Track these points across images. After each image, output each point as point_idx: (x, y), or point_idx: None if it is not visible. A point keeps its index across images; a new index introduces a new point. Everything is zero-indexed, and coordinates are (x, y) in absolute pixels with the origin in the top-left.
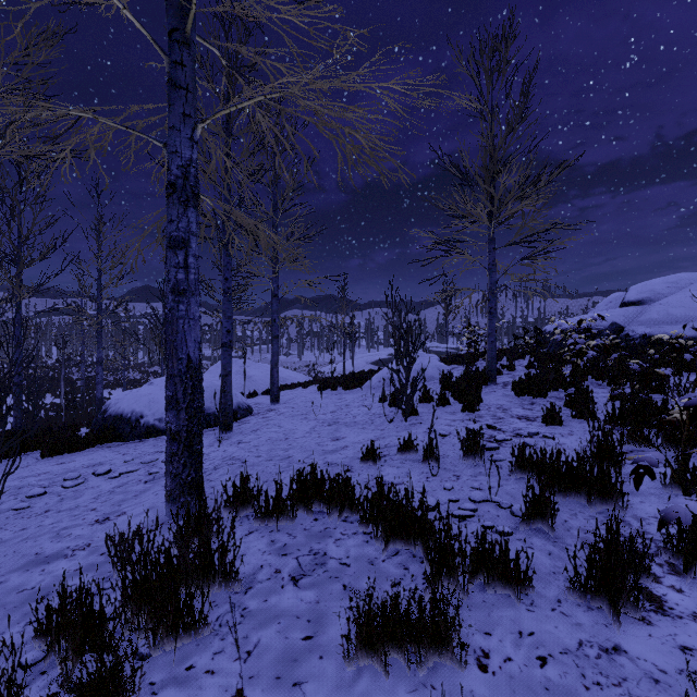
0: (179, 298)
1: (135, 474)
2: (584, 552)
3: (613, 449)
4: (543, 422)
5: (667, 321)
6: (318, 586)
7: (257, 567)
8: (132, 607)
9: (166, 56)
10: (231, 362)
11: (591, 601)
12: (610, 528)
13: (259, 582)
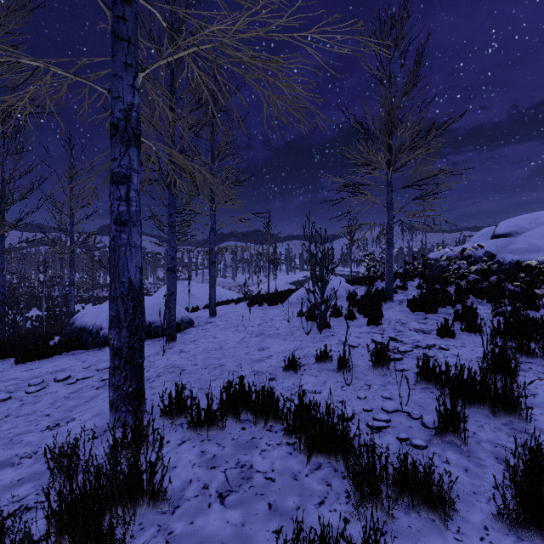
0: (121, 228)
1: (90, 380)
2: (512, 481)
3: (509, 362)
4: (438, 334)
5: (530, 250)
6: (244, 504)
7: (186, 482)
8: (56, 534)
9: (109, 11)
10: (175, 283)
11: (520, 530)
12: (541, 458)
13: (187, 499)
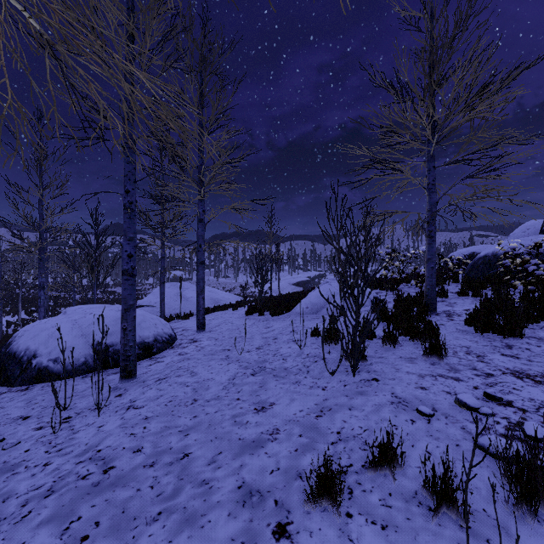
0: None
1: None
2: None
3: None
4: None
5: None
6: None
7: None
8: None
9: None
10: (134, 293)
11: None
12: None
13: None
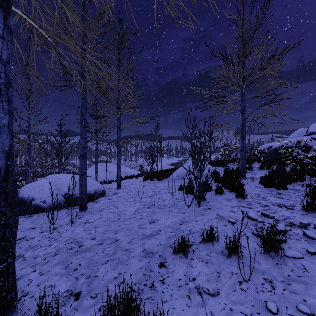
0: None
1: None
2: None
3: None
4: (303, 211)
5: None
6: None
7: None
8: None
9: None
10: (86, 166)
11: None
12: None
13: None
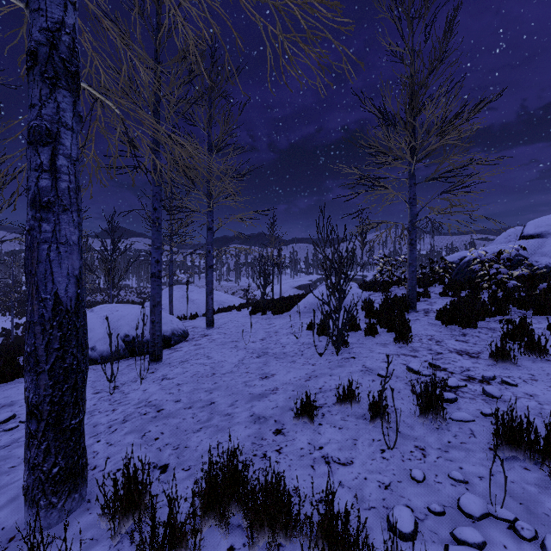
0: (41, 214)
1: None
2: None
3: None
4: (491, 360)
5: None
6: None
7: None
8: None
9: None
10: (160, 292)
11: None
12: None
13: None
